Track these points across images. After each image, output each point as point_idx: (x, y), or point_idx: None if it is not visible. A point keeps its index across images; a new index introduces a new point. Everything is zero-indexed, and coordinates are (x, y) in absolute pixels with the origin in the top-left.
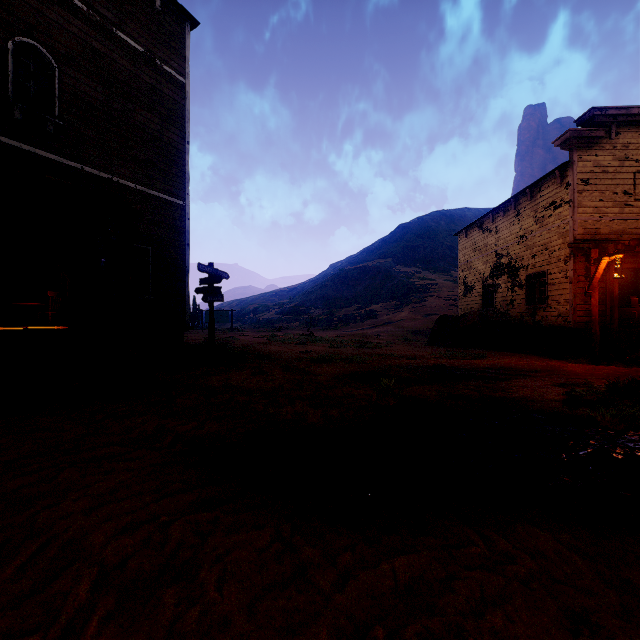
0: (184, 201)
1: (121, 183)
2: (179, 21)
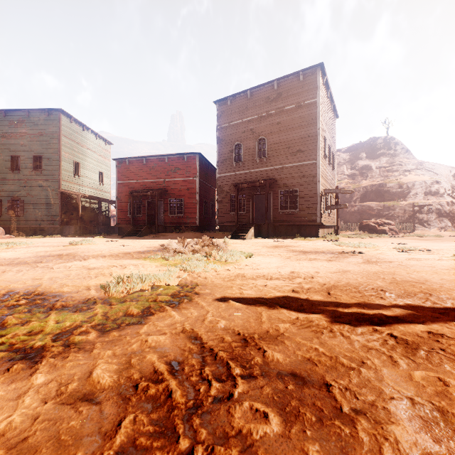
0: (316, 160)
1: (286, 166)
2: (313, 72)
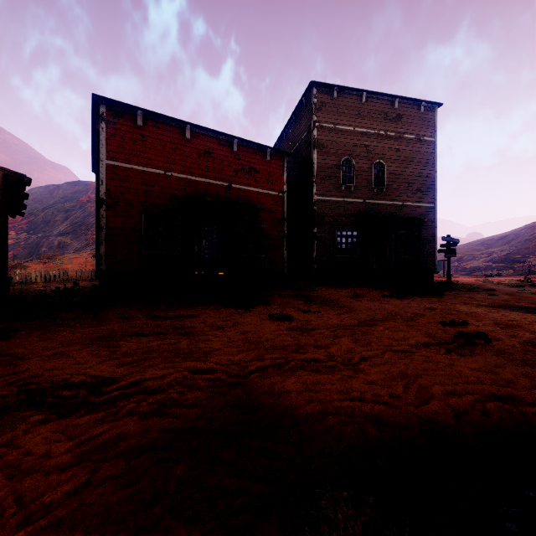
0: (434, 204)
1: (406, 204)
2: (431, 109)
